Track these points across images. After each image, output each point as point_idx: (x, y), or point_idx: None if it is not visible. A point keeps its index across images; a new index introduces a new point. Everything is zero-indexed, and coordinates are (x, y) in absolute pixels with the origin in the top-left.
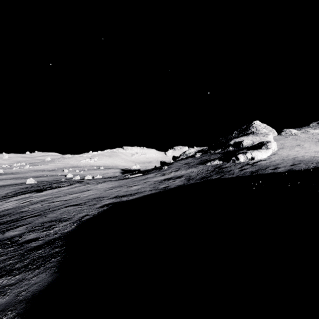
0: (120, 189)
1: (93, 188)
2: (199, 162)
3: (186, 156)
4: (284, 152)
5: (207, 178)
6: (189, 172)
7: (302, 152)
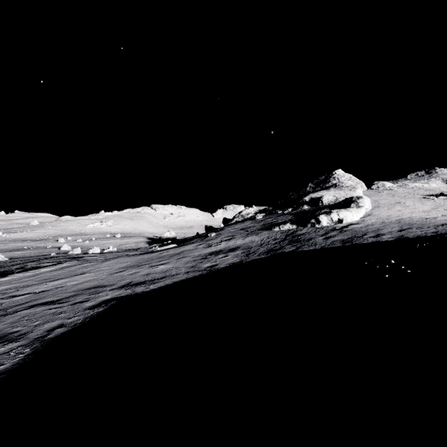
0: (138, 270)
1: (94, 268)
2: (262, 226)
3: (243, 219)
4: (382, 212)
5: (276, 251)
6: (247, 242)
7: (407, 212)
